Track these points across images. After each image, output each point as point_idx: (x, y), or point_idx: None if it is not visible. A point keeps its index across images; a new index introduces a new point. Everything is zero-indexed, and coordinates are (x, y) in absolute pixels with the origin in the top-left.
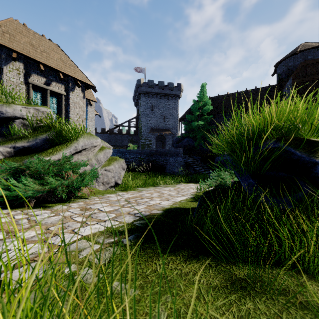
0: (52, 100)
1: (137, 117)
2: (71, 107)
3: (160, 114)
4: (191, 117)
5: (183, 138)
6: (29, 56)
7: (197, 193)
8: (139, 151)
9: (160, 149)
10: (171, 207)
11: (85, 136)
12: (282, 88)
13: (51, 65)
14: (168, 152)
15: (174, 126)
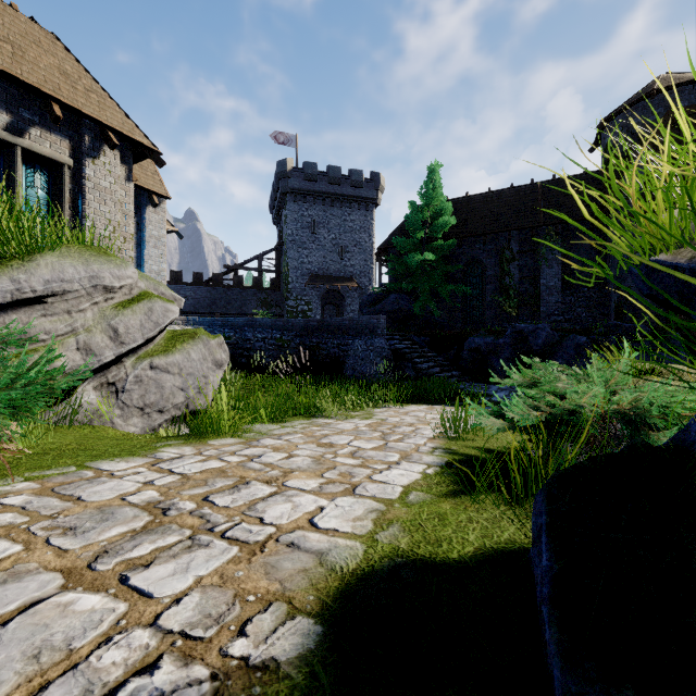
0: (32, 179)
1: (279, 248)
2: (88, 202)
3: (332, 243)
4: (404, 244)
5: (385, 294)
6: None
7: (448, 444)
8: (279, 324)
9: (331, 319)
10: (368, 554)
11: (71, 253)
12: (617, 177)
13: (26, 77)
14: (350, 325)
15: (363, 271)
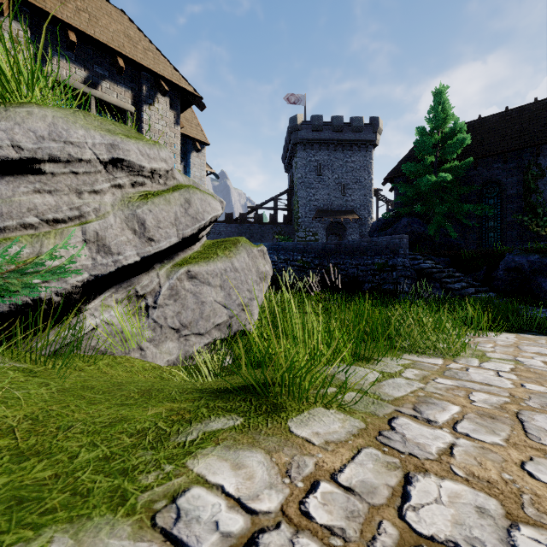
0: None
1: (291, 190)
2: None
3: (335, 182)
4: (416, 169)
5: (395, 218)
6: (39, 5)
7: None
8: (299, 247)
9: (349, 241)
10: None
11: (89, 118)
12: None
13: (98, 37)
14: (368, 246)
15: (363, 204)
